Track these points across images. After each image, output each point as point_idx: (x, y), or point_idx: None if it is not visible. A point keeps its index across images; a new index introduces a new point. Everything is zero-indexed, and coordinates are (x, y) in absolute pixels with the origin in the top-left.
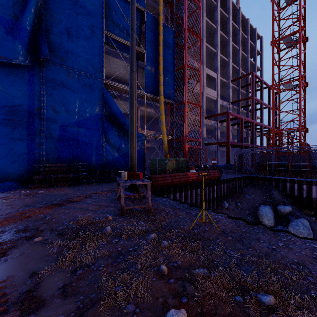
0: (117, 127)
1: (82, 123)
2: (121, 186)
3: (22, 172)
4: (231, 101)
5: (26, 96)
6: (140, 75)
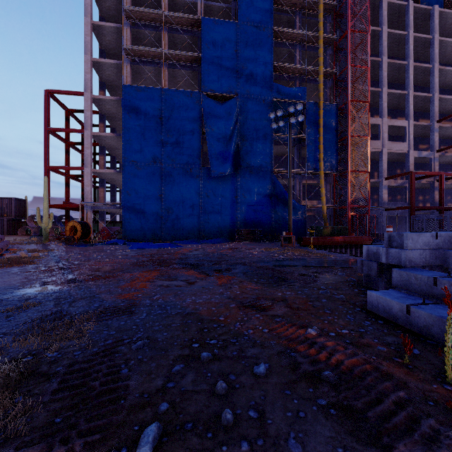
0: (282, 202)
1: (259, 202)
2: (282, 237)
3: (229, 233)
4: (436, 148)
5: (231, 190)
6: (304, 150)
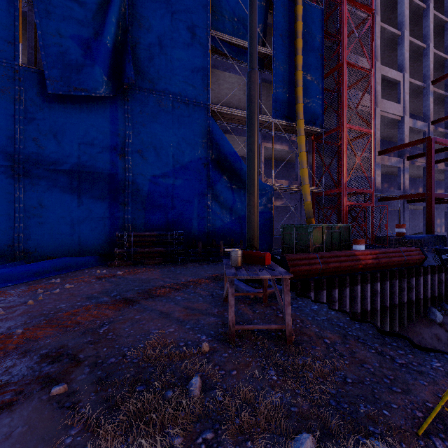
0: (228, 175)
1: (179, 172)
2: (228, 281)
3: (103, 243)
4: (431, 119)
5: (108, 139)
6: (265, 93)
